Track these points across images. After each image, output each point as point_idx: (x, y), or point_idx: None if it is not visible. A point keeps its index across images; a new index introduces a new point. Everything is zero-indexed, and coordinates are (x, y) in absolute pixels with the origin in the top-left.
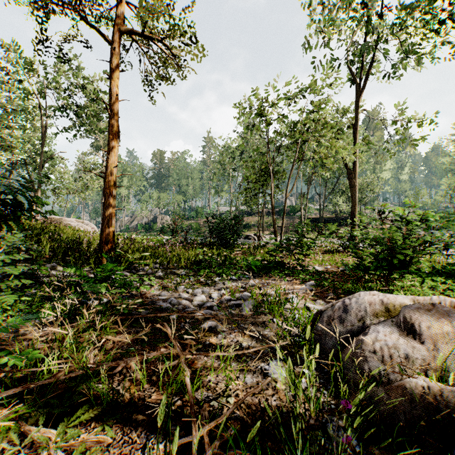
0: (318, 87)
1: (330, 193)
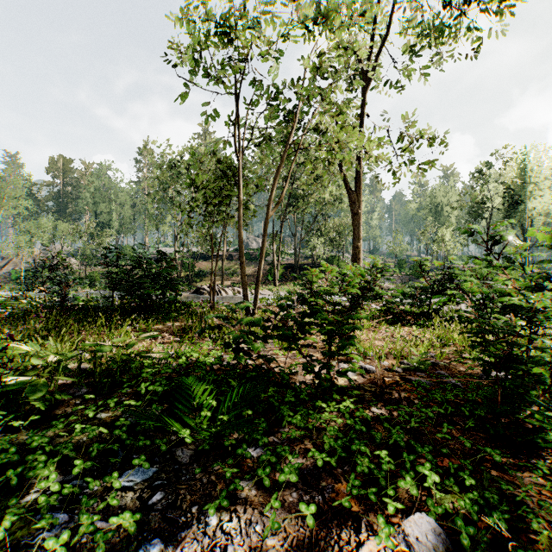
0: (325, 8)
1: (306, 233)
